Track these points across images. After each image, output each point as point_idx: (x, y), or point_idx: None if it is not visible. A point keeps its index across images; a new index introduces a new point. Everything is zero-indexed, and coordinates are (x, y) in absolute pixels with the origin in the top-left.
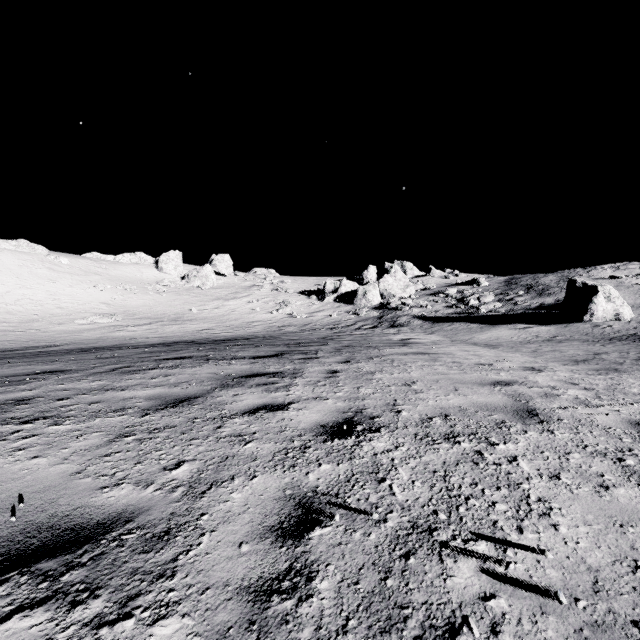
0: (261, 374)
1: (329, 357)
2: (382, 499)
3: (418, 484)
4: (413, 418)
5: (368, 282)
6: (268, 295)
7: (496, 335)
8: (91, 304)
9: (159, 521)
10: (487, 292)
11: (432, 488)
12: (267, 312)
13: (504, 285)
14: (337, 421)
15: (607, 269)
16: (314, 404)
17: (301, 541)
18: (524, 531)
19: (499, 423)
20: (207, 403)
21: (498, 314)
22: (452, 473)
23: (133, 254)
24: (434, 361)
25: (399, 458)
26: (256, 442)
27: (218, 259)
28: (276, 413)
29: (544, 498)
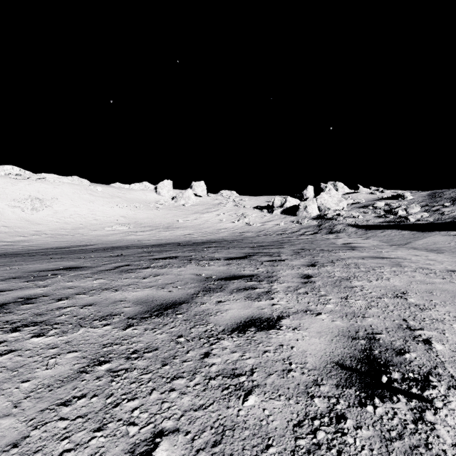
0: (238, 276)
1: (293, 260)
2: None
3: None
4: None
5: (307, 199)
6: (231, 210)
7: (432, 241)
8: (114, 217)
9: None
10: (413, 204)
11: None
12: (231, 222)
13: (428, 198)
14: (353, 355)
15: None
16: (308, 321)
17: None
18: None
19: None
20: (191, 312)
21: (427, 222)
22: None
23: (141, 183)
24: (400, 266)
25: None
26: (259, 393)
27: (196, 185)
28: (269, 333)
29: None
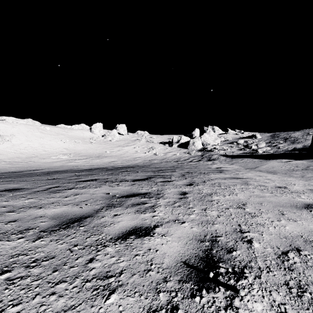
0: (136, 194)
1: (178, 180)
2: None
3: None
4: (268, 253)
5: (195, 137)
6: (144, 144)
7: (271, 165)
8: (59, 149)
9: None
10: (261, 141)
11: None
12: (143, 153)
13: (270, 138)
14: (198, 255)
15: None
16: (174, 228)
17: None
18: None
19: None
20: (91, 224)
21: (269, 153)
22: None
23: (79, 125)
24: (247, 184)
25: None
26: (120, 292)
27: (120, 126)
28: (143, 240)
29: None
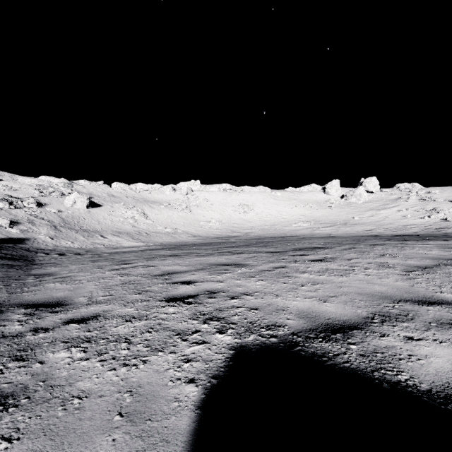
0: None
1: None
2: None
3: None
4: None
5: None
6: (416, 204)
7: None
8: (296, 216)
9: None
10: None
11: None
12: (418, 218)
13: None
14: None
15: None
16: None
17: None
18: None
19: None
20: None
21: None
22: None
23: (309, 185)
24: None
25: None
26: None
27: (367, 181)
28: None
29: None
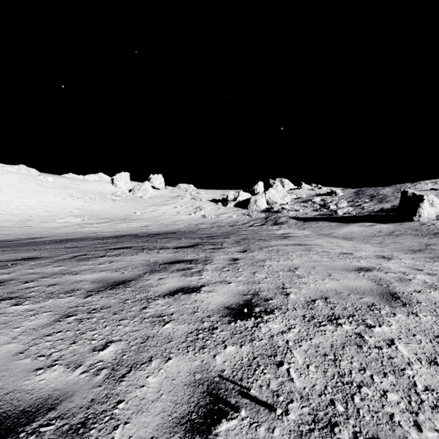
0: (181, 261)
1: (231, 247)
2: (282, 386)
3: (312, 369)
4: (299, 300)
5: (258, 193)
6: (188, 202)
7: (350, 231)
8: (67, 209)
9: (78, 409)
10: (342, 200)
11: (325, 373)
12: (187, 214)
13: (354, 195)
14: (239, 303)
15: (428, 183)
16: (220, 287)
17: (208, 438)
18: (422, 428)
19: (370, 306)
20: (138, 286)
21: (350, 215)
22: (341, 357)
23: (96, 174)
24: (309, 251)
25: (292, 340)
26: (173, 323)
27: (154, 178)
28: (190, 295)
29: (430, 387)
